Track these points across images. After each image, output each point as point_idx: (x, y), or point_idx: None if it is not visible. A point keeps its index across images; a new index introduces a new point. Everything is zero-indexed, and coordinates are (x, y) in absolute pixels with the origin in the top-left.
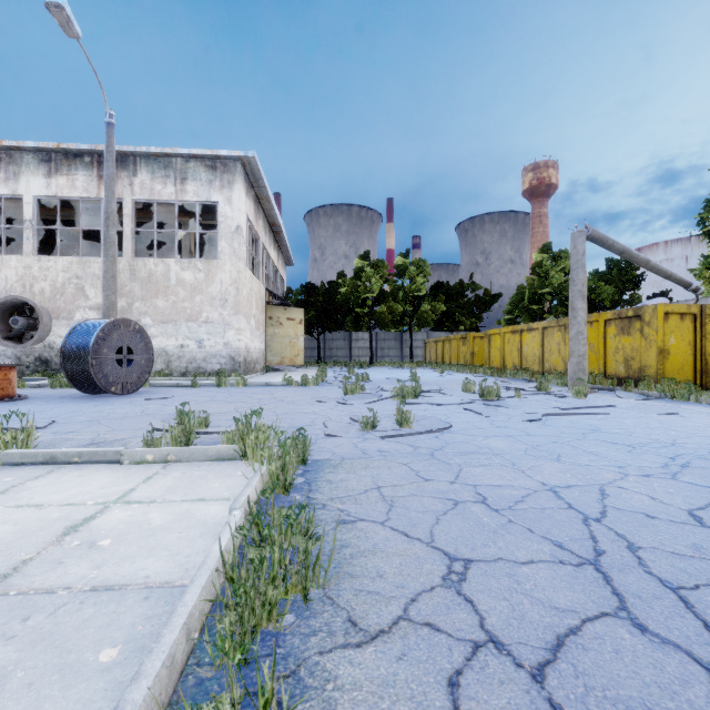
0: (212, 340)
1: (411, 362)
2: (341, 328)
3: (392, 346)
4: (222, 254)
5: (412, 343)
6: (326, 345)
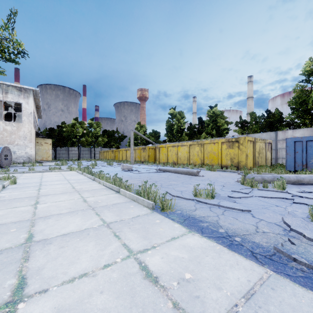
0: (20, 151)
1: (94, 159)
2: (65, 146)
3: (87, 153)
4: (24, 121)
5: (95, 152)
6: (57, 152)
